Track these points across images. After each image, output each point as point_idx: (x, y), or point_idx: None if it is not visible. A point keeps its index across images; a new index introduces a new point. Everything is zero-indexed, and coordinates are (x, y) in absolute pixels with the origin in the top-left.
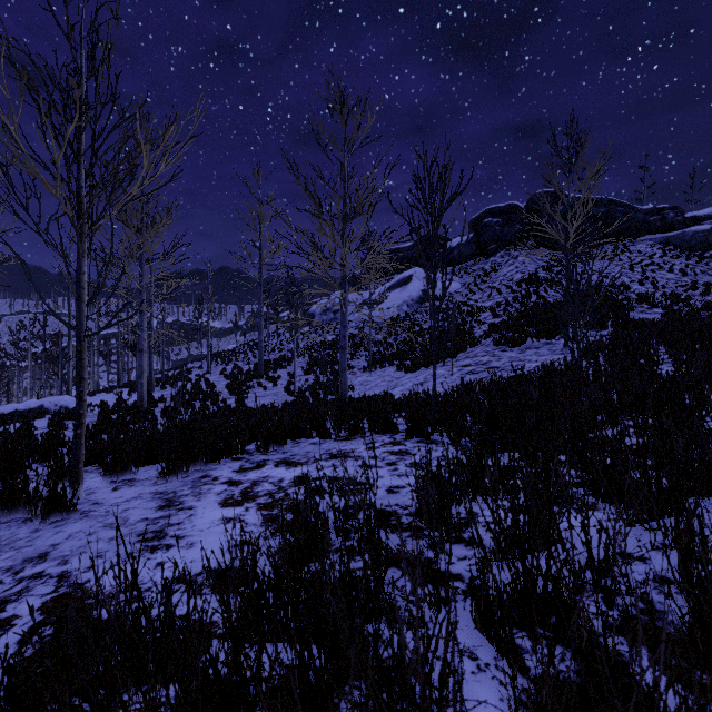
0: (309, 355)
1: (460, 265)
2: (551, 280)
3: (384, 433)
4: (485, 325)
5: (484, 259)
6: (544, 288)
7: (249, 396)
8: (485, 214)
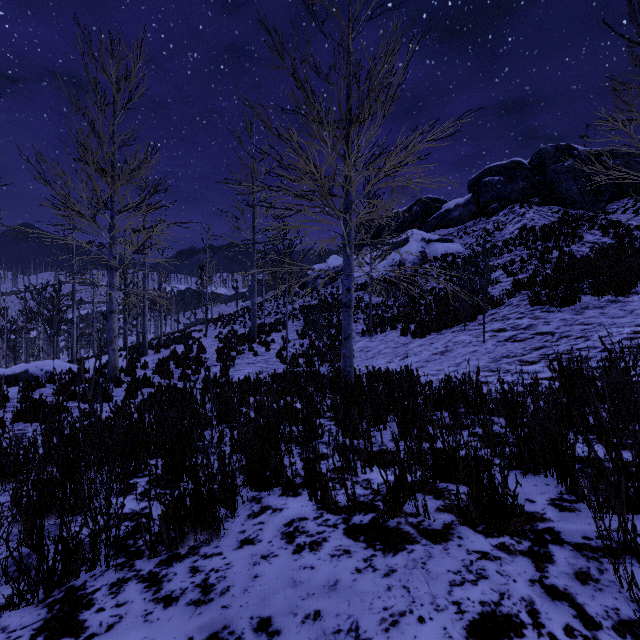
0: (305, 318)
1: (457, 226)
2: (572, 235)
3: (484, 522)
4: (500, 284)
5: (485, 219)
6: (566, 243)
7: (238, 363)
8: (485, 172)
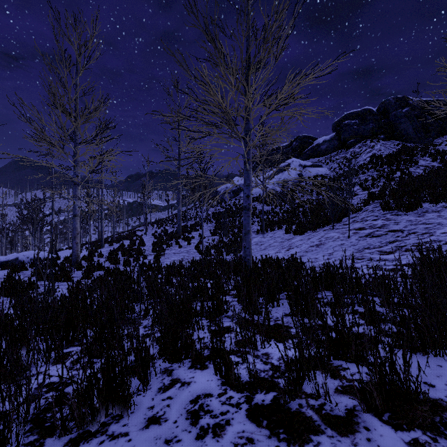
0: (216, 221)
1: (325, 156)
2: (410, 160)
3: (389, 410)
4: (357, 196)
5: (344, 151)
6: (405, 166)
7: (167, 253)
8: (345, 117)
